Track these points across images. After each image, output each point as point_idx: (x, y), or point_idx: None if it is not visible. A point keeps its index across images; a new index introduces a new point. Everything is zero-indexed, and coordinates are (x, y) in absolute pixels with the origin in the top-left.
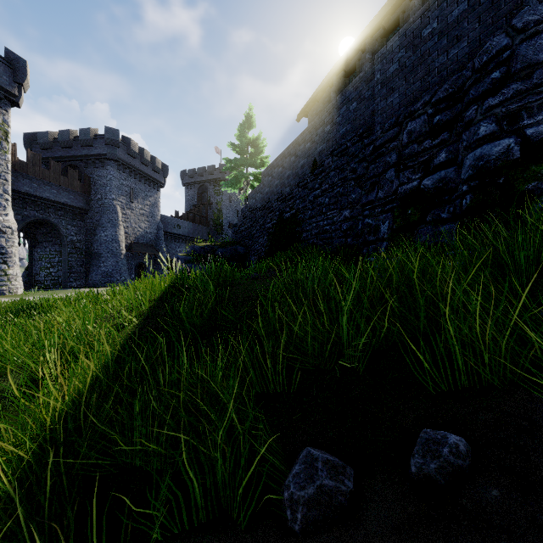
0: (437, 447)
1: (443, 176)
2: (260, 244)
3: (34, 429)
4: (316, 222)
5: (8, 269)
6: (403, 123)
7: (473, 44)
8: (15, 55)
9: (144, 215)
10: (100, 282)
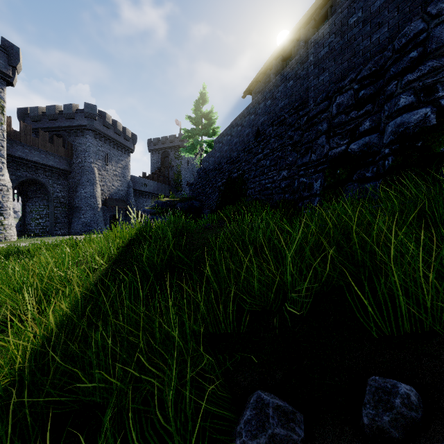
0: (388, 397)
1: (367, 141)
2: (212, 199)
3: (4, 368)
4: (259, 181)
5: (4, 220)
6: (332, 97)
7: (392, 29)
8: (10, 43)
9: (117, 175)
10: (80, 230)
